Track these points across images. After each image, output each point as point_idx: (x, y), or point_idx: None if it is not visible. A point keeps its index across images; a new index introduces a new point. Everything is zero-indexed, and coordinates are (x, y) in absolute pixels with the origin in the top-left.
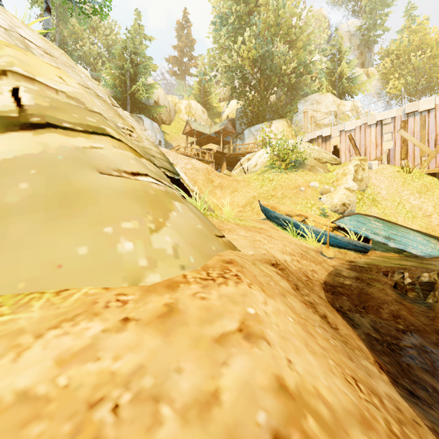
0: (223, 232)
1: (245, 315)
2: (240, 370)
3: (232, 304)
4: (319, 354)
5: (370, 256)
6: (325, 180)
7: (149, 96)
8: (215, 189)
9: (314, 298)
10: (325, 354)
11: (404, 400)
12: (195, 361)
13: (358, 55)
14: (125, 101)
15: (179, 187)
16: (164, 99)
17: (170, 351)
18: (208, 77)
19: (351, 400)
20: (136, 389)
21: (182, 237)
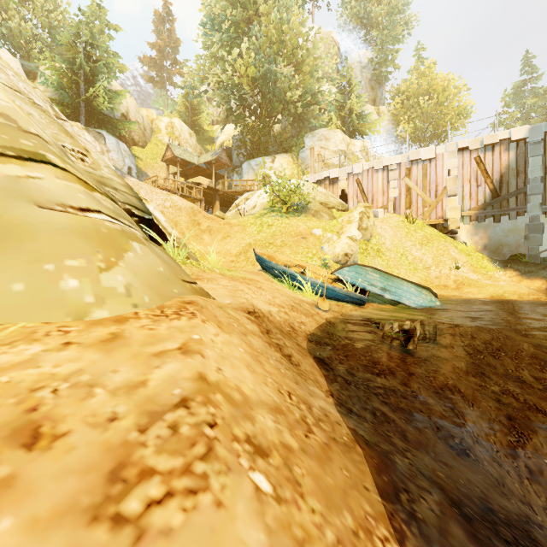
0: (200, 282)
1: (189, 339)
2: (170, 370)
3: (179, 333)
4: (259, 374)
5: (366, 309)
6: (329, 228)
7: (114, 106)
8: (203, 234)
9: (286, 343)
10: (267, 375)
11: (339, 413)
12: (131, 366)
13: (369, 91)
14: (78, 108)
15: (152, 229)
16: (136, 113)
17: (109, 361)
18: (197, 91)
19: (273, 400)
20: (74, 382)
21: (137, 278)
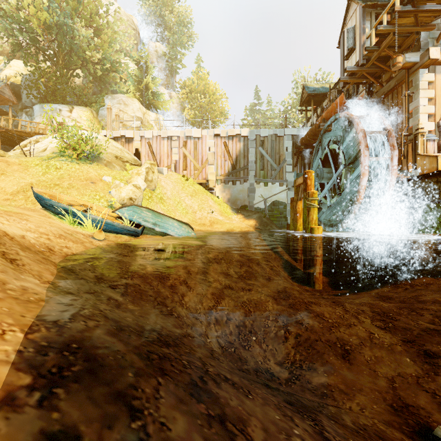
0: None
1: None
2: None
3: None
4: None
5: (140, 239)
6: (119, 177)
7: None
8: None
9: (20, 253)
10: None
11: (47, 291)
12: None
13: (164, 77)
14: None
15: None
16: None
17: None
18: None
19: None
20: None
21: None
